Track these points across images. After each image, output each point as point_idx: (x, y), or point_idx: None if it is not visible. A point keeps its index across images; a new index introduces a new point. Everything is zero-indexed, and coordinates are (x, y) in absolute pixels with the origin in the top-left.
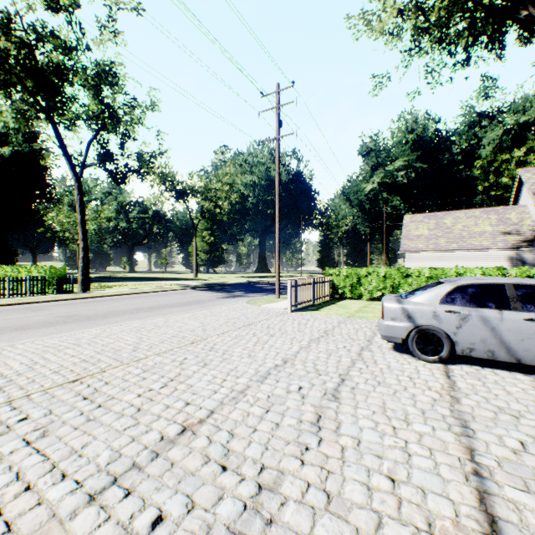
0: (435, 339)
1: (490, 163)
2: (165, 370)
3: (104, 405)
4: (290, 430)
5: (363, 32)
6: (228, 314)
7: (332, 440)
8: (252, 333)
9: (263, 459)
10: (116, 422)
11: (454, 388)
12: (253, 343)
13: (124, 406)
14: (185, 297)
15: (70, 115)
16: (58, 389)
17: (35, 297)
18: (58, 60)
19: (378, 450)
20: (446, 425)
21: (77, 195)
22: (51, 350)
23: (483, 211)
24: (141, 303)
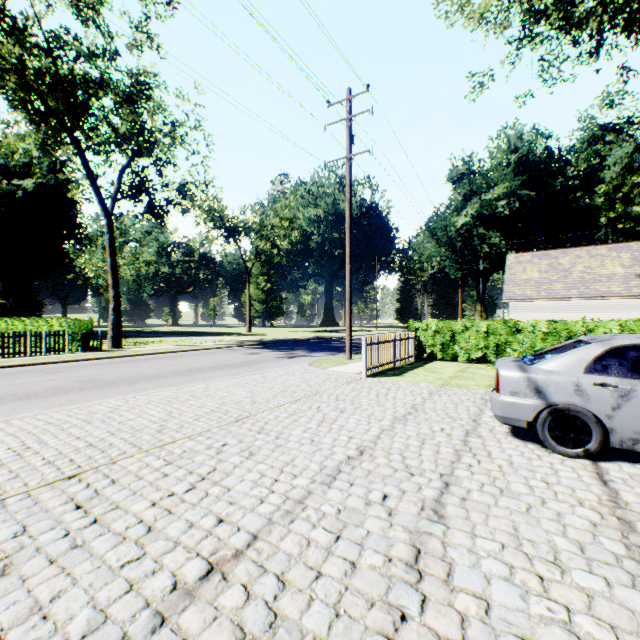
0: (578, 424)
1: (616, 188)
2: (196, 463)
3: (101, 520)
4: (374, 578)
5: (460, 14)
6: (285, 380)
7: (443, 602)
8: (316, 408)
9: (332, 638)
10: (112, 552)
11: (619, 503)
12: (317, 423)
13: (128, 523)
14: (233, 356)
15: (100, 139)
16: (45, 490)
17: (56, 355)
18: (83, 71)
19: (523, 626)
20: (628, 577)
21: (107, 233)
22: (52, 429)
23: (612, 248)
24: (179, 365)
